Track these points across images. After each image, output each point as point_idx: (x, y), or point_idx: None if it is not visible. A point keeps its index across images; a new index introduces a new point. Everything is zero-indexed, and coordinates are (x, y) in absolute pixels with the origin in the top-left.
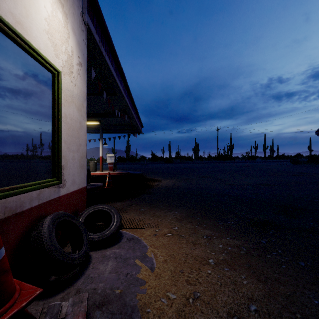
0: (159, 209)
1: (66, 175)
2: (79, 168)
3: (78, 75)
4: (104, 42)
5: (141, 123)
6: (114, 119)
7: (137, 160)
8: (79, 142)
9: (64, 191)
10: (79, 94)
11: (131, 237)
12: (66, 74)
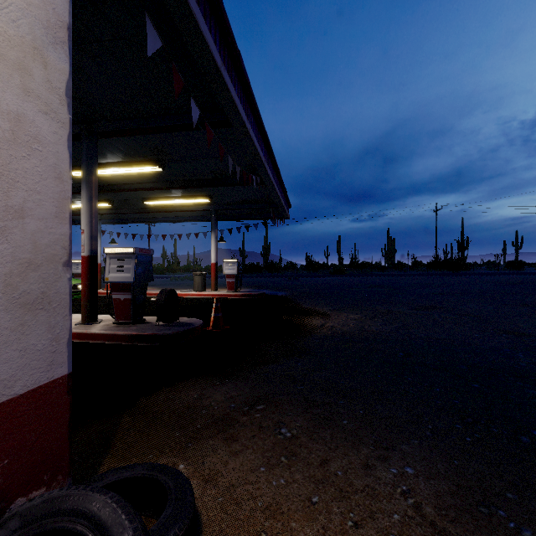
0: (341, 438)
1: None
2: (11, 312)
3: None
4: None
5: (287, 199)
6: (236, 191)
7: (282, 269)
8: (11, 201)
9: None
10: None
11: None
12: None
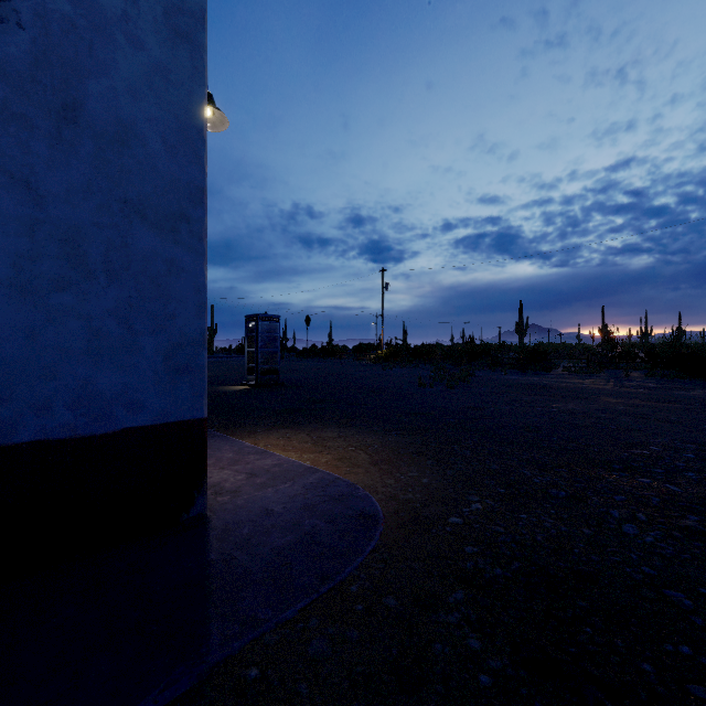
0: None
1: None
2: None
3: None
4: None
5: None
6: None
7: None
8: None
9: None
10: None
11: None
12: None
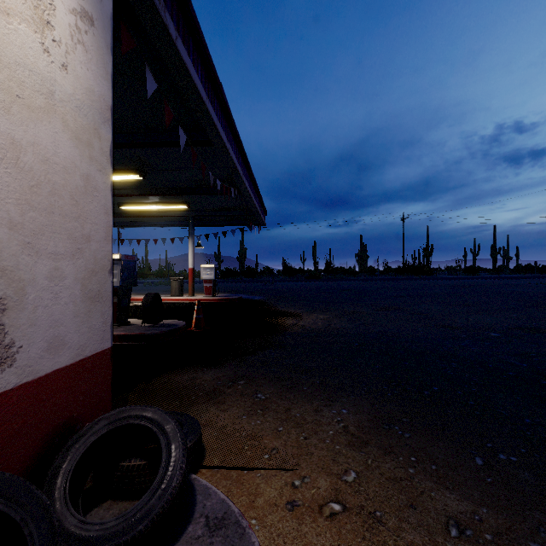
0: (301, 397)
1: (19, 329)
2: (84, 303)
3: (75, 43)
4: (175, 9)
5: (263, 207)
6: (214, 199)
7: (258, 274)
8: (84, 231)
9: (8, 378)
10: (82, 98)
11: (221, 514)
12: (16, 15)
